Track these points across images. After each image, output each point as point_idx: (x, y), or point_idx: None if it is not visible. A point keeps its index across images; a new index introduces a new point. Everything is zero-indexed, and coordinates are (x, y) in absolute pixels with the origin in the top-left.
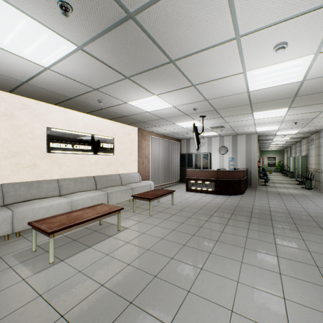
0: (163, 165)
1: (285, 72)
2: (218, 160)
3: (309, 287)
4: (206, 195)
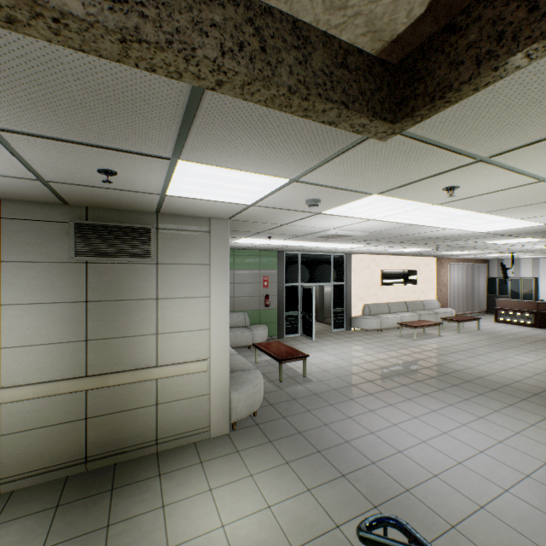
0: (463, 292)
1: None
2: None
3: None
4: (521, 327)
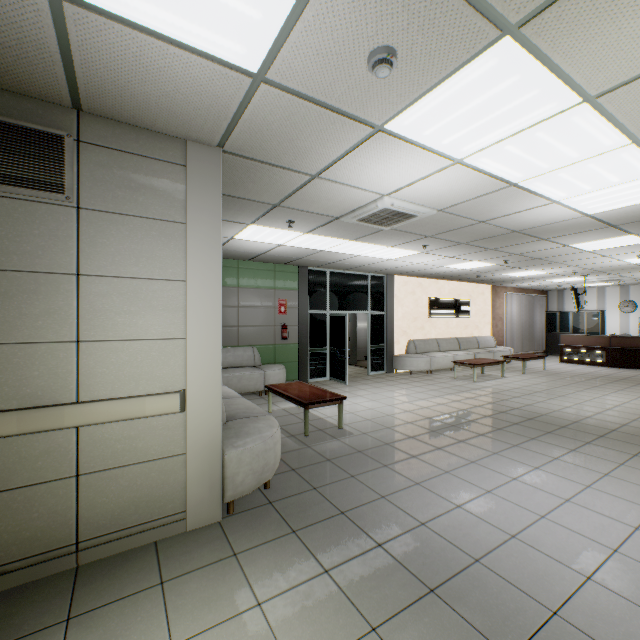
0: (520, 328)
1: None
2: (617, 322)
3: None
4: (591, 367)
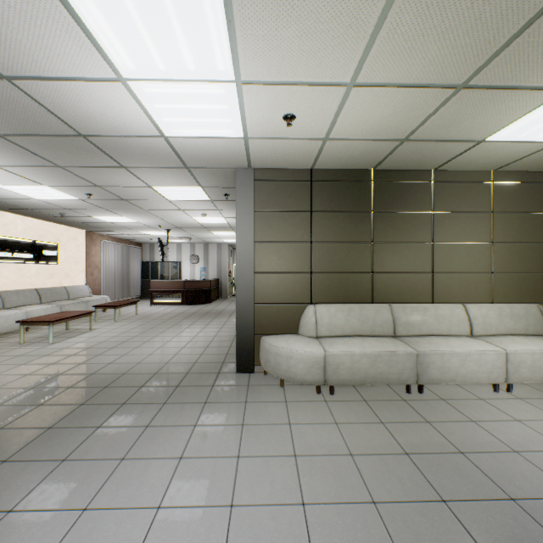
0: (119, 276)
1: (215, 220)
2: (189, 270)
3: (213, 329)
4: (173, 306)
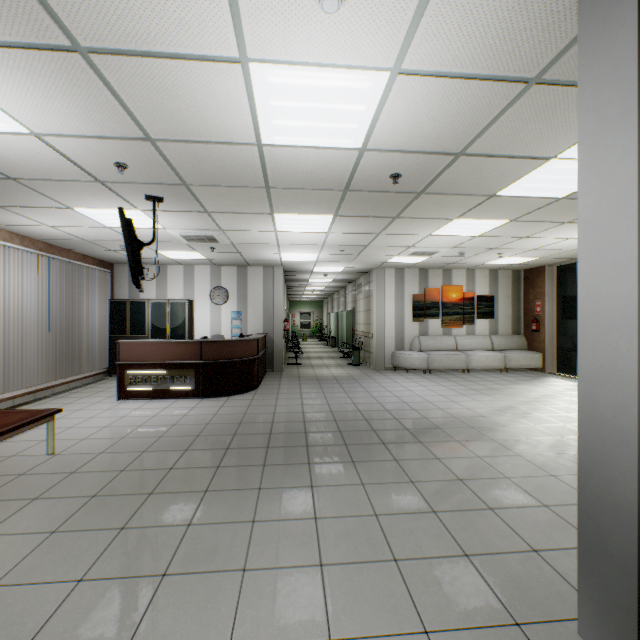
0: (44, 330)
1: (336, 108)
2: (209, 318)
3: None
4: (174, 402)
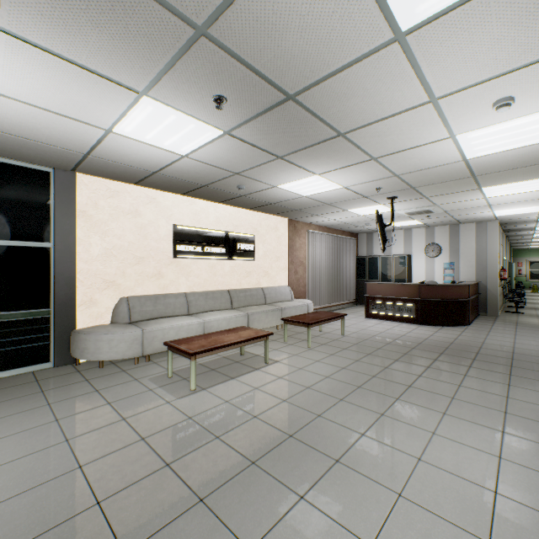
0: (327, 275)
1: (524, 130)
2: (423, 268)
3: None
4: (400, 324)
